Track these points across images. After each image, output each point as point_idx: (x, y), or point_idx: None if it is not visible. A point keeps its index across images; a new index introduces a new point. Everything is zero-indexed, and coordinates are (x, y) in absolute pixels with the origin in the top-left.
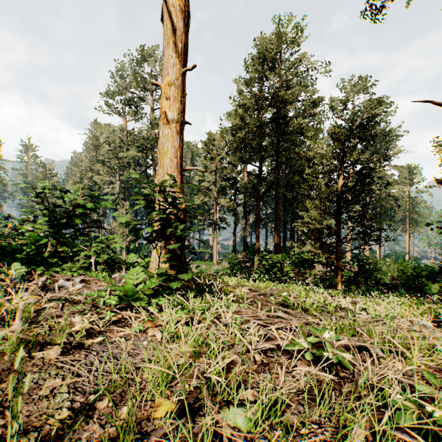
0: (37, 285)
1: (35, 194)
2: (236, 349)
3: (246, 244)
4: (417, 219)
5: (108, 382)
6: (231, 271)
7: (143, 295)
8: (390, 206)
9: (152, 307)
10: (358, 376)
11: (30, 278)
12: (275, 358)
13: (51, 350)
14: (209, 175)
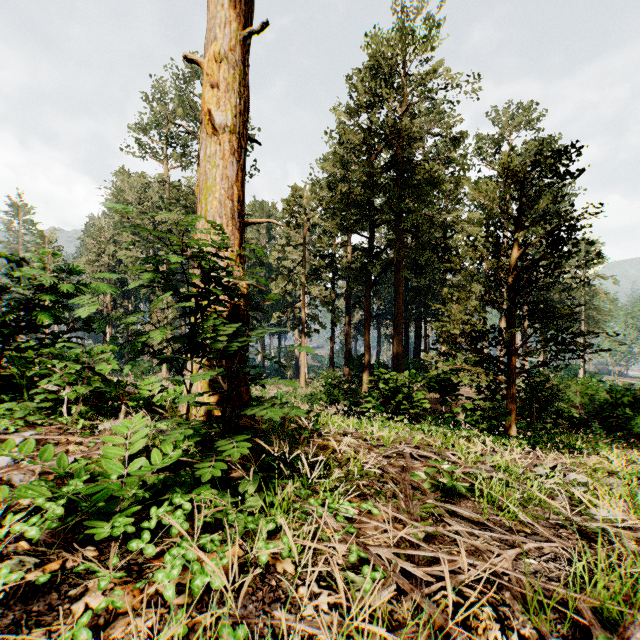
0: None
1: None
2: None
3: (350, 354)
4: (596, 317)
5: None
6: (328, 397)
7: (136, 490)
8: (559, 299)
9: (140, 543)
10: None
11: None
12: None
13: None
14: (294, 251)
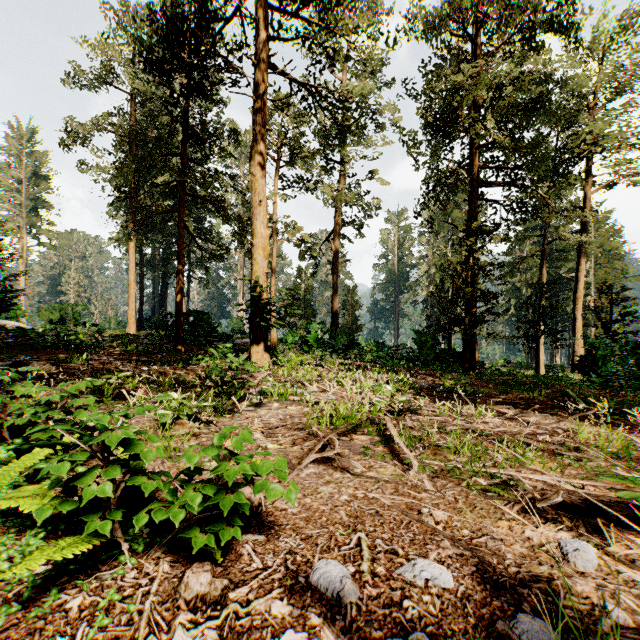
0: None
1: None
2: None
3: None
4: None
5: None
6: None
7: None
8: None
9: None
10: None
11: None
12: None
13: None
14: None
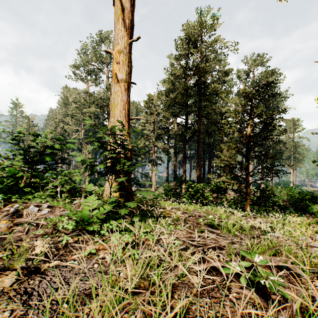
0: (9, 211)
1: (12, 137)
2: (176, 271)
3: (176, 175)
4: (299, 157)
5: (57, 313)
6: (165, 195)
7: (96, 220)
8: (280, 148)
9: (104, 231)
10: (291, 301)
11: (6, 204)
12: (211, 279)
13: (7, 277)
14: (149, 125)
